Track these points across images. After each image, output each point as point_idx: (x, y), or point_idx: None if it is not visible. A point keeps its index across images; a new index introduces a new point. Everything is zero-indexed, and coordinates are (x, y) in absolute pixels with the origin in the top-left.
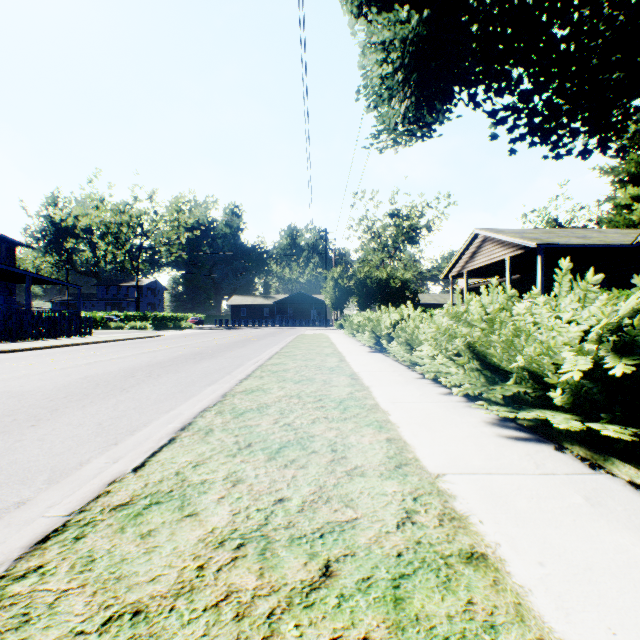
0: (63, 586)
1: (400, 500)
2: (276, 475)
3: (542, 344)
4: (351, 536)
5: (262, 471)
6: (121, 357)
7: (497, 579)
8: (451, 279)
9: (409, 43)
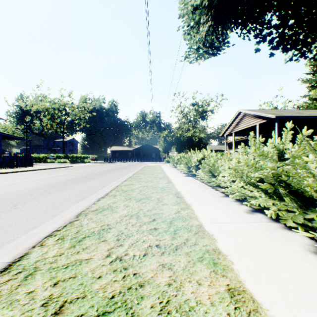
0: None
1: None
2: None
3: None
4: None
5: None
6: (37, 179)
7: None
8: (225, 136)
9: None
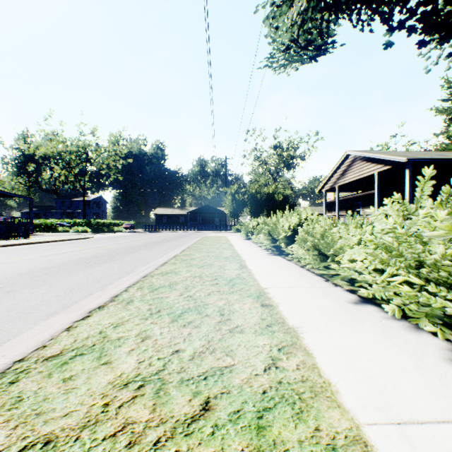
0: None
1: None
2: None
3: None
4: None
5: None
6: (13, 261)
7: None
8: (324, 193)
9: None
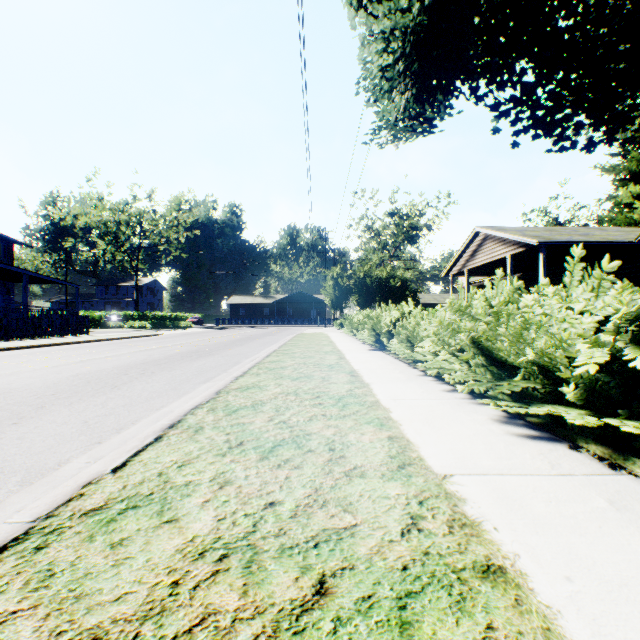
0: (12, 607)
1: (404, 504)
2: (268, 476)
3: (553, 337)
4: (350, 546)
5: (253, 472)
6: (116, 355)
7: (519, 598)
8: (451, 278)
9: (410, 32)
